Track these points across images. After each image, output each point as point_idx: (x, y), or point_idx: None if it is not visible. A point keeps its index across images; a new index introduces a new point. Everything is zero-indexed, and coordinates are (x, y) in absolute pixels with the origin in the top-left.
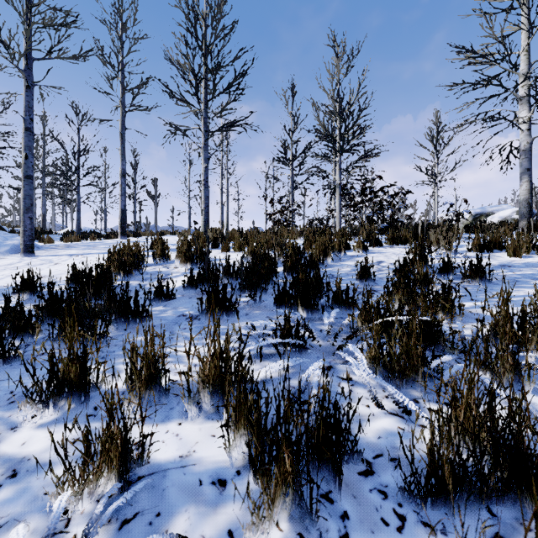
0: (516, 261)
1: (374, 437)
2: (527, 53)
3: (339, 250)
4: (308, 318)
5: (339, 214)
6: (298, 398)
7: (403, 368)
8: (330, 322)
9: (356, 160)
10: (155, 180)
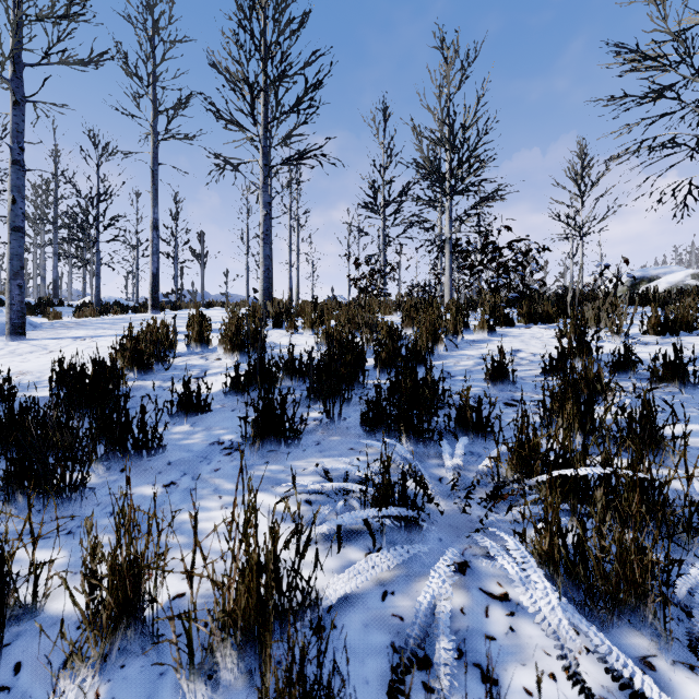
0: None
1: None
2: None
3: (454, 333)
4: (416, 452)
5: (449, 280)
6: None
7: (615, 589)
8: (456, 466)
9: (474, 206)
10: (201, 234)
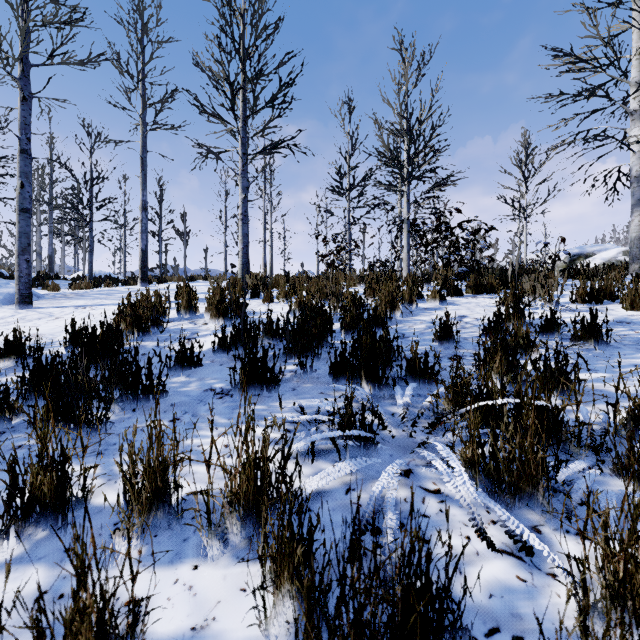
0: (635, 315)
1: (483, 595)
2: (639, 57)
3: (409, 302)
4: (374, 395)
5: (407, 256)
6: (374, 553)
7: (516, 480)
8: (406, 403)
9: (429, 190)
10: (183, 214)
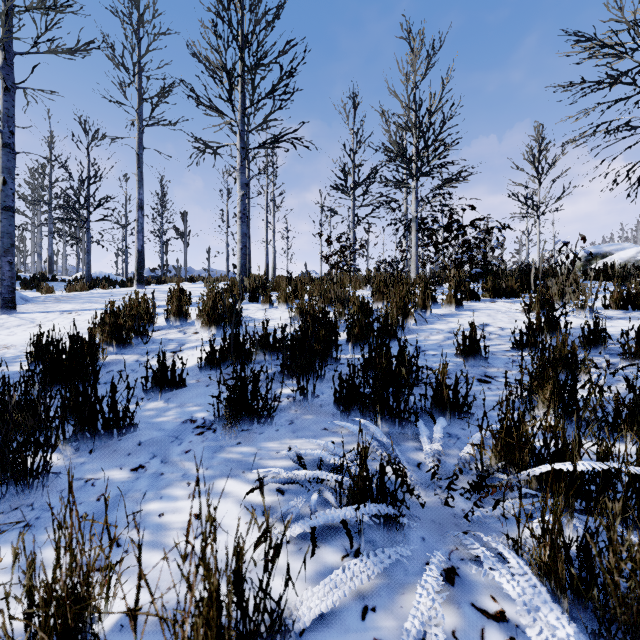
0: None
1: None
2: None
3: (423, 308)
4: (392, 433)
5: (415, 256)
6: None
7: (637, 618)
8: (436, 452)
9: (439, 186)
10: (184, 214)
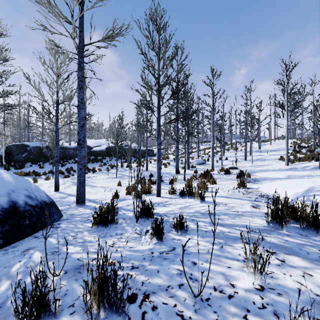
0: None
1: None
2: None
3: None
4: None
5: None
6: None
7: None
8: None
9: None
10: (268, 124)
